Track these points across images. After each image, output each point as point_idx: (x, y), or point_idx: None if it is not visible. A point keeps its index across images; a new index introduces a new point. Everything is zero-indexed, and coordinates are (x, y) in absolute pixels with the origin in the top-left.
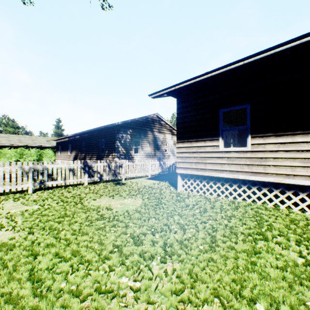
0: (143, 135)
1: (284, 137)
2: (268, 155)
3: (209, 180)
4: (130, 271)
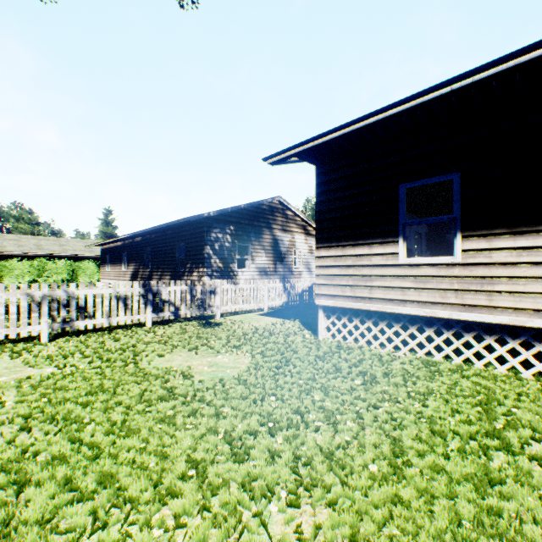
0: (254, 235)
1: (531, 237)
2: (497, 272)
3: (378, 320)
4: (220, 532)
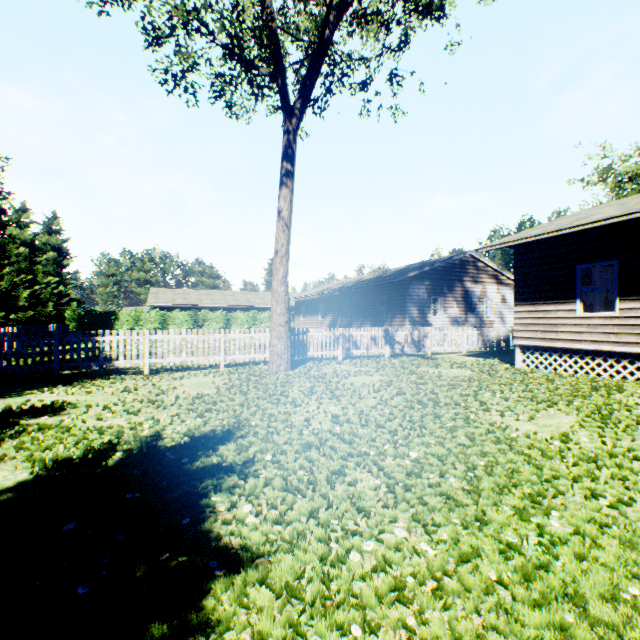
0: (446, 288)
1: None
2: None
3: (562, 354)
4: (489, 392)
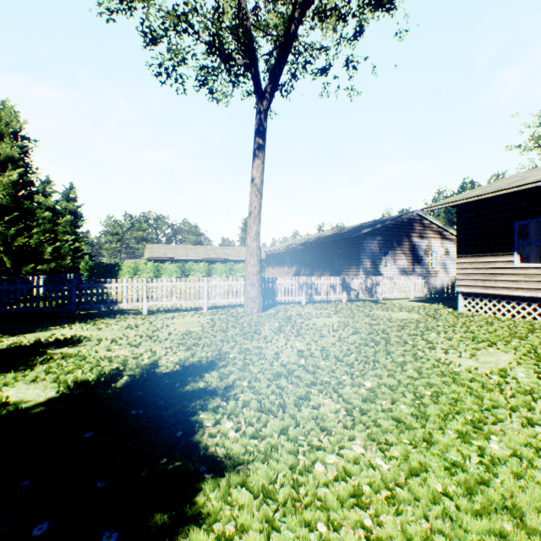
0: (396, 243)
1: None
2: None
3: (500, 300)
4: (434, 332)
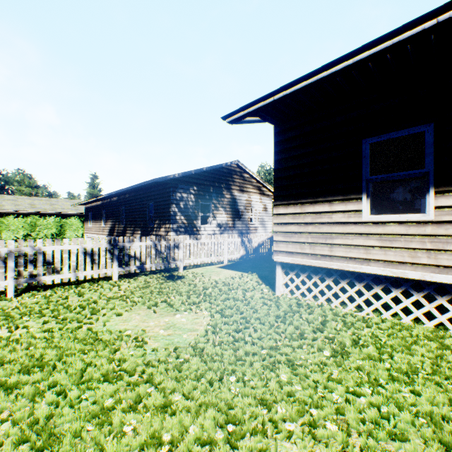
0: (215, 195)
1: None
2: None
3: (339, 278)
4: None
